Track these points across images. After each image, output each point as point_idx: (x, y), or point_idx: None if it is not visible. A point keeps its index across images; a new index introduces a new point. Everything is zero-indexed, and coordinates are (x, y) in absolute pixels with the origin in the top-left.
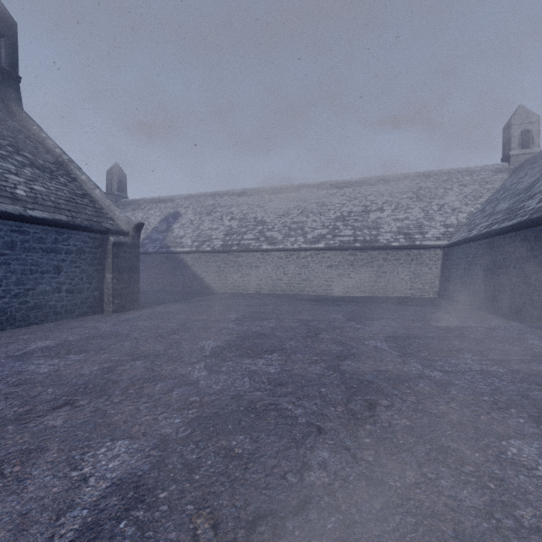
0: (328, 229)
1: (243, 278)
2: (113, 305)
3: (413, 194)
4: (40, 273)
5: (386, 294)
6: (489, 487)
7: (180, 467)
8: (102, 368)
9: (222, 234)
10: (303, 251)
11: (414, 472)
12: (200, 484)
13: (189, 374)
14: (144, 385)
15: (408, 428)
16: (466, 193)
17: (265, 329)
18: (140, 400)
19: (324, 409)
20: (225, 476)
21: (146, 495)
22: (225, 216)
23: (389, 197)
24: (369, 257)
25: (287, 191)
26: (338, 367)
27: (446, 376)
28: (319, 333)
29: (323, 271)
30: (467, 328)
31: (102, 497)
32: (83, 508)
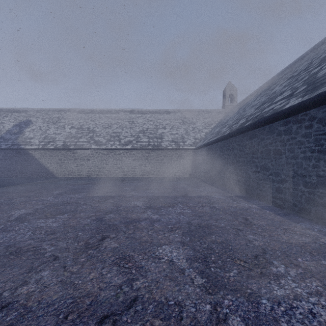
0: (134, 137)
1: (78, 167)
2: None
3: (181, 120)
4: None
5: (165, 175)
6: (132, 272)
7: None
8: None
9: (63, 137)
10: (118, 150)
11: (96, 272)
12: None
13: None
14: None
15: (114, 248)
16: (205, 122)
17: (73, 199)
18: None
19: (70, 245)
20: None
21: None
22: (67, 125)
23: (169, 121)
24: (156, 154)
25: (111, 113)
26: (102, 218)
27: (160, 217)
28: (108, 199)
29: (131, 162)
30: (191, 191)
31: None
32: None
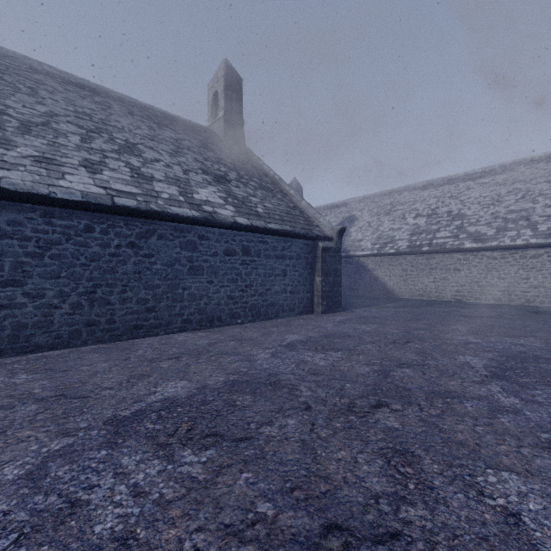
0: None
1: (436, 283)
2: (322, 306)
3: None
4: (274, 276)
5: None
6: None
7: None
8: (375, 371)
9: (406, 234)
10: (532, 247)
11: None
12: None
13: (493, 397)
14: (447, 401)
15: None
16: None
17: (535, 351)
18: (463, 419)
19: None
20: None
21: None
22: (408, 214)
23: None
24: None
25: (493, 174)
26: None
27: None
28: None
29: None
30: None
31: None
32: None
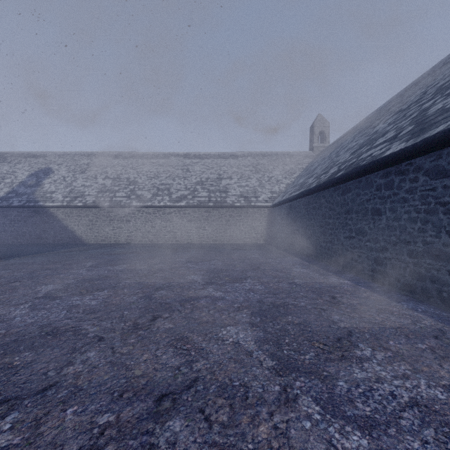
0: (189, 190)
1: (115, 230)
2: None
3: (253, 168)
4: None
5: (231, 242)
6: (191, 354)
7: None
8: None
9: (95, 191)
10: (168, 208)
11: (150, 354)
12: None
13: (8, 314)
14: None
15: (168, 329)
16: (286, 170)
17: (112, 273)
18: None
19: (116, 325)
20: None
21: None
22: (99, 175)
23: (237, 169)
24: (219, 213)
25: (159, 157)
26: (151, 295)
27: (223, 294)
28: (157, 272)
29: (185, 224)
30: (265, 263)
31: None
32: None
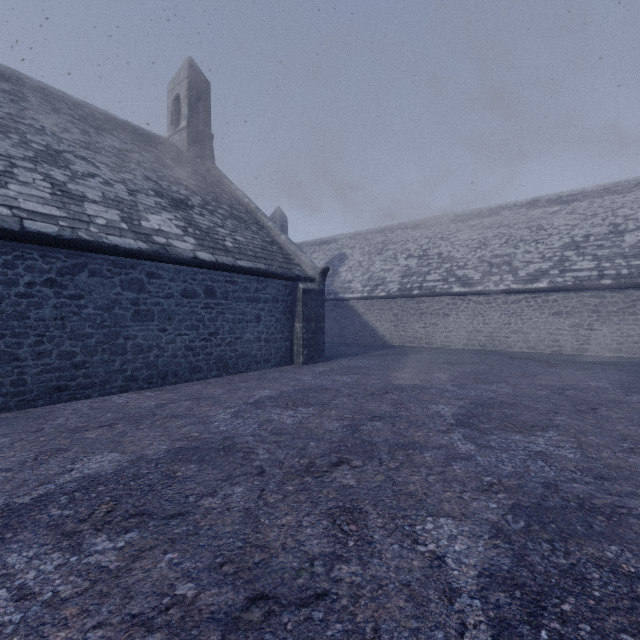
0: (551, 261)
1: (426, 328)
2: (303, 356)
3: None
4: (245, 322)
5: None
6: None
7: (557, 573)
8: (344, 426)
9: (398, 275)
10: (513, 293)
11: None
12: (611, 606)
13: (452, 446)
14: (408, 452)
15: None
16: None
17: (503, 396)
18: (419, 470)
19: None
20: None
21: (542, 601)
22: (400, 254)
23: None
24: (628, 299)
25: (481, 216)
26: None
27: None
28: (595, 407)
29: (546, 320)
30: None
31: (481, 588)
32: (470, 596)
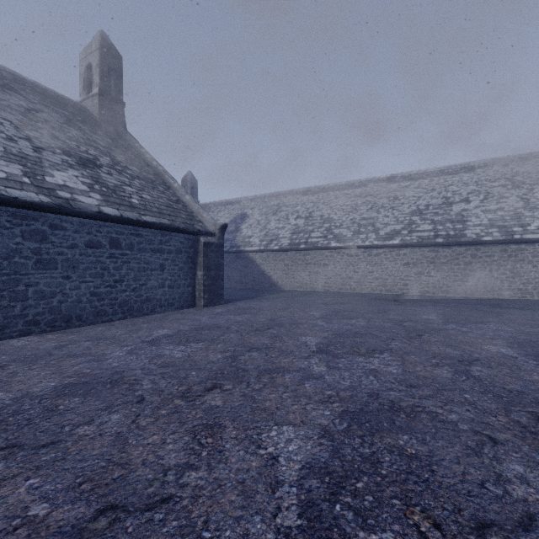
0: (402, 224)
1: (311, 276)
2: (204, 300)
3: (507, 181)
4: (150, 270)
5: (475, 294)
6: None
7: (360, 460)
8: (226, 357)
9: (288, 232)
10: (375, 248)
11: None
12: (392, 480)
13: (309, 368)
14: (273, 376)
15: None
16: None
17: (358, 328)
18: (278, 389)
19: (483, 417)
20: (414, 475)
21: (343, 483)
22: (291, 215)
23: (476, 186)
24: (454, 253)
25: (353, 187)
26: (468, 372)
27: None
28: (421, 334)
29: (399, 269)
30: None
31: (301, 478)
32: (290, 485)
